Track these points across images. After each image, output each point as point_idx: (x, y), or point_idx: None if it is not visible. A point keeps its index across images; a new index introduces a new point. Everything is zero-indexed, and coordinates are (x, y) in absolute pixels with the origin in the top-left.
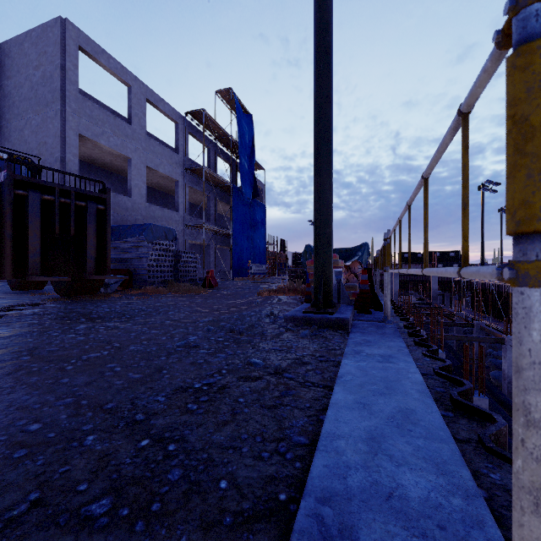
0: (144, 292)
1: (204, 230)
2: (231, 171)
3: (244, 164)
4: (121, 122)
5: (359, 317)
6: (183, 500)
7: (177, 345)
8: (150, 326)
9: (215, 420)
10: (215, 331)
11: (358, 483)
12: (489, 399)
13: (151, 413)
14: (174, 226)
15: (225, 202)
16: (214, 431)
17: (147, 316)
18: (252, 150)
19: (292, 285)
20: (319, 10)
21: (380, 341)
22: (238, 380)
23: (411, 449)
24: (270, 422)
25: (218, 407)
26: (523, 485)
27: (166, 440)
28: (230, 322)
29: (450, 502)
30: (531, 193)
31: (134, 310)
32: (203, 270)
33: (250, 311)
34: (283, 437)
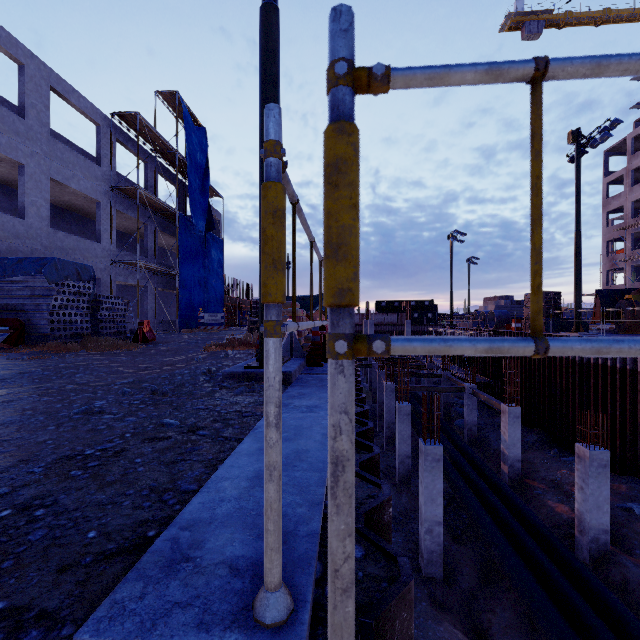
0: (44, 350)
1: (140, 268)
2: (177, 195)
3: (195, 188)
4: (7, 113)
5: (308, 370)
6: (41, 554)
7: (75, 412)
8: (41, 393)
9: (101, 482)
10: (133, 394)
11: (225, 511)
12: (451, 447)
13: (21, 485)
14: (94, 262)
15: (169, 234)
16: (96, 492)
17: (42, 381)
18: (205, 171)
19: (250, 337)
20: (264, 36)
21: (315, 393)
22: (142, 442)
23: (287, 480)
24: (164, 476)
25: (108, 470)
26: (266, 465)
27: (33, 507)
28: (155, 382)
29: (296, 511)
30: (267, 278)
31: (23, 374)
32: (137, 320)
33: (184, 369)
34: (172, 487)
